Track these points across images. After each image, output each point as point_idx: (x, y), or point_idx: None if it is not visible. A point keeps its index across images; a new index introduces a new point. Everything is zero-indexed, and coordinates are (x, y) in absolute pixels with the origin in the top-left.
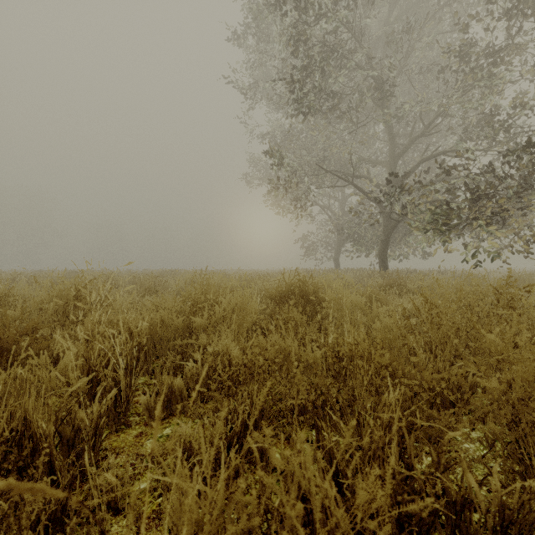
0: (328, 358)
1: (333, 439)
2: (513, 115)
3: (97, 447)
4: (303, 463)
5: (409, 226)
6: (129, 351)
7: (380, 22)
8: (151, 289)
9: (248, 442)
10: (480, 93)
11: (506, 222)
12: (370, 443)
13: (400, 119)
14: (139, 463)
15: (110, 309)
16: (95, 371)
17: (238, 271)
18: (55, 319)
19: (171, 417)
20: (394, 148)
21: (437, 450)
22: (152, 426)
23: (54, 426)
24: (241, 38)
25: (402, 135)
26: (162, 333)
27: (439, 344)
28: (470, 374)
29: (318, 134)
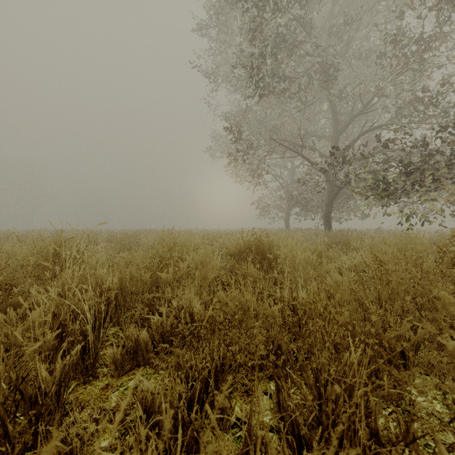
0: (284, 311)
1: (294, 401)
2: (441, 95)
3: (62, 402)
4: (265, 438)
5: (349, 192)
6: (98, 305)
7: (325, 16)
8: (126, 246)
9: (209, 397)
10: (411, 76)
11: (435, 188)
12: (334, 408)
13: (342, 99)
14: (102, 418)
15: (83, 266)
16: (65, 325)
17: (202, 230)
18: (35, 274)
19: (137, 368)
20: (337, 124)
21: (407, 420)
22: (118, 378)
23: (15, 386)
24: (204, 30)
25: (344, 113)
26: (132, 287)
27: (387, 299)
28: (419, 328)
29: (271, 112)
